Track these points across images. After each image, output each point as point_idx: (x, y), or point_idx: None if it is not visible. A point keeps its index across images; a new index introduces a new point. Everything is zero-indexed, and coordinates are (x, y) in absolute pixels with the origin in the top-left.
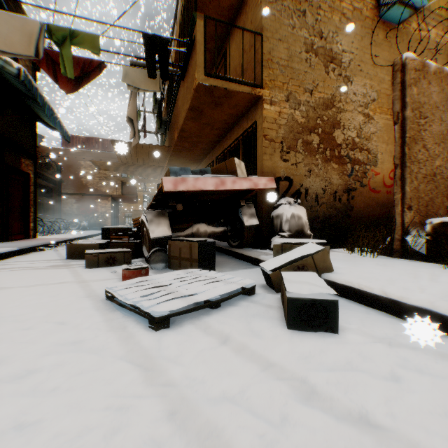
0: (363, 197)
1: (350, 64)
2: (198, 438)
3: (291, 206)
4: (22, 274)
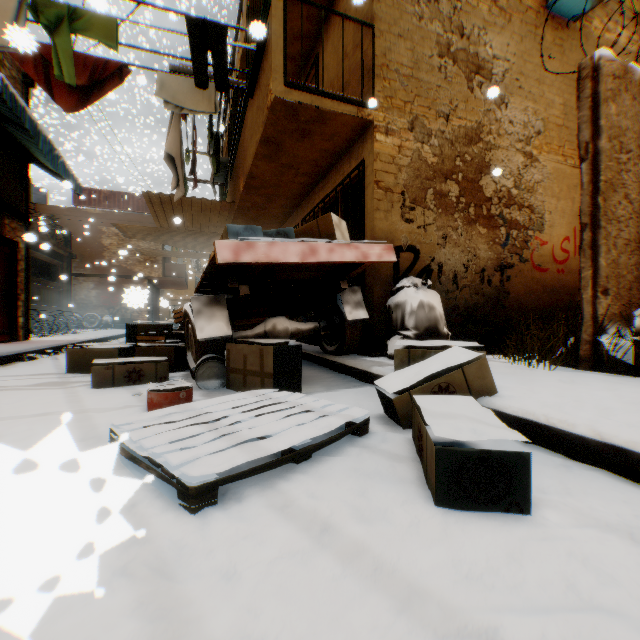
0: (524, 278)
1: (504, 78)
2: None
3: (418, 290)
4: None
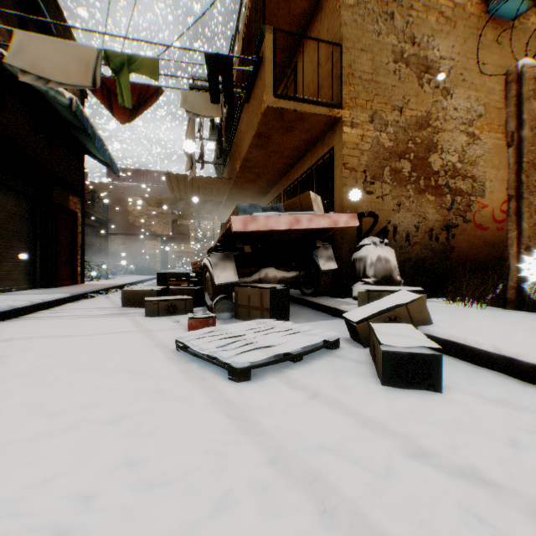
0: (466, 235)
1: (449, 73)
2: (303, 482)
3: (377, 247)
4: (80, 322)
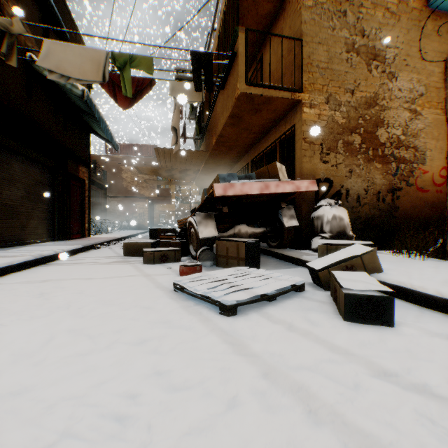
0: (409, 197)
1: (394, 60)
2: (291, 390)
3: (332, 207)
4: (94, 267)
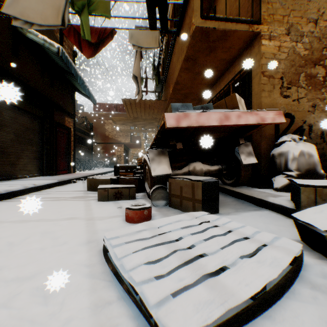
0: None
1: None
2: None
3: (298, 142)
4: (48, 204)
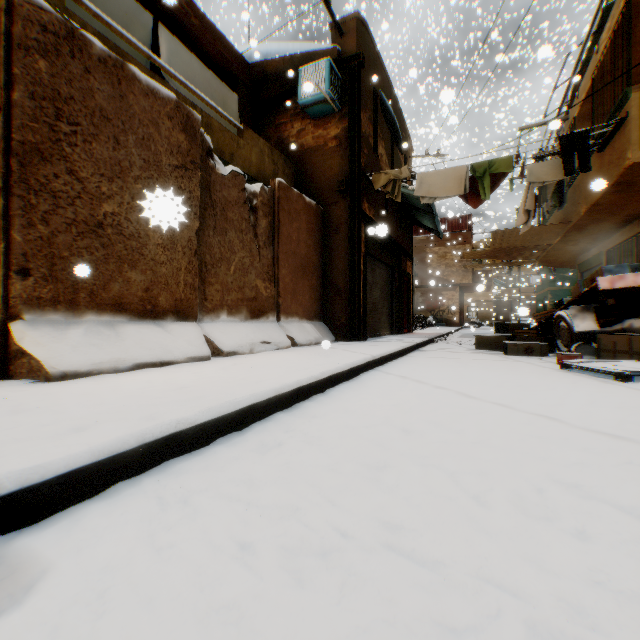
0: None
1: None
2: None
3: None
4: (463, 354)
